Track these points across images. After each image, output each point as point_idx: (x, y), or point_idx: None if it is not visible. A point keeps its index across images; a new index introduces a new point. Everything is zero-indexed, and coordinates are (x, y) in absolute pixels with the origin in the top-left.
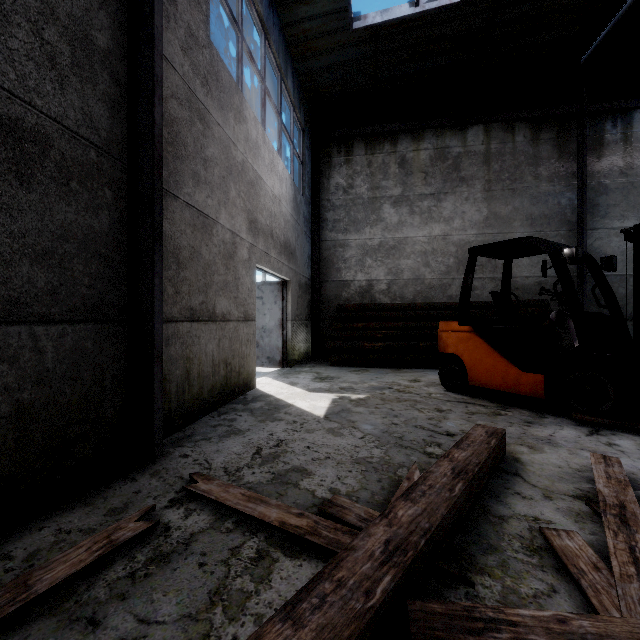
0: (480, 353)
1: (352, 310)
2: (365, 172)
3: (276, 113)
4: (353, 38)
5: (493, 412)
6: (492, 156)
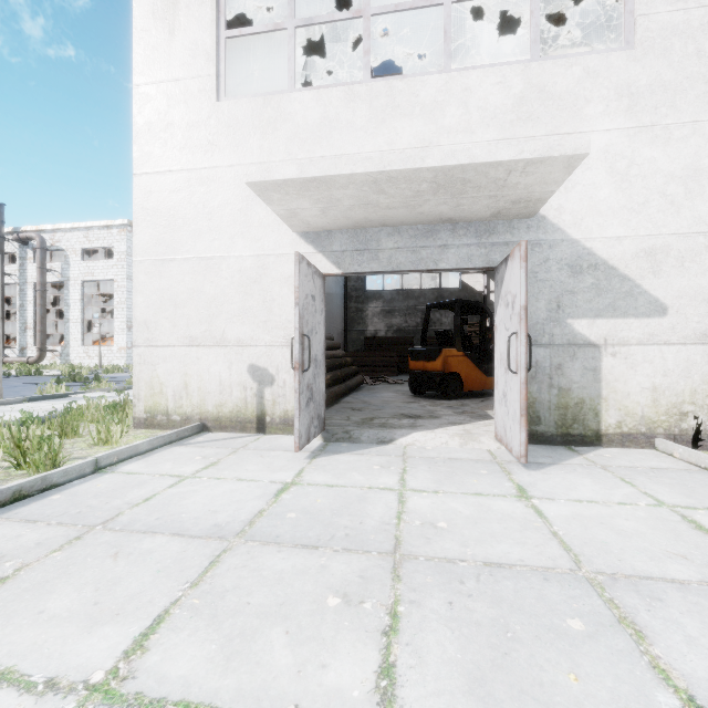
0: (470, 369)
1: None
2: None
3: (386, 14)
4: None
5: None
6: None
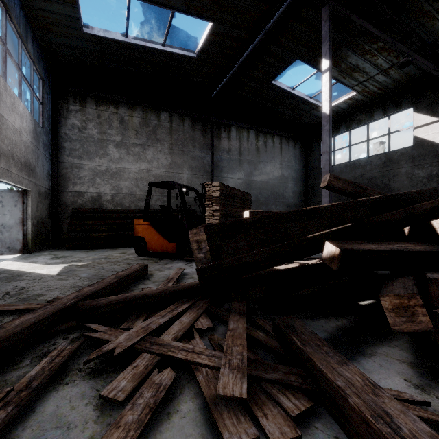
0: (153, 235)
1: (84, 212)
2: (96, 121)
3: (17, 67)
4: (84, 36)
5: (155, 261)
6: (173, 131)
